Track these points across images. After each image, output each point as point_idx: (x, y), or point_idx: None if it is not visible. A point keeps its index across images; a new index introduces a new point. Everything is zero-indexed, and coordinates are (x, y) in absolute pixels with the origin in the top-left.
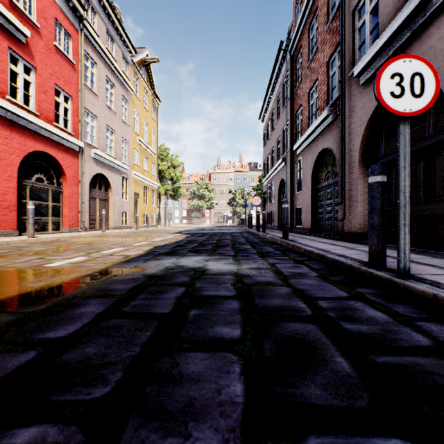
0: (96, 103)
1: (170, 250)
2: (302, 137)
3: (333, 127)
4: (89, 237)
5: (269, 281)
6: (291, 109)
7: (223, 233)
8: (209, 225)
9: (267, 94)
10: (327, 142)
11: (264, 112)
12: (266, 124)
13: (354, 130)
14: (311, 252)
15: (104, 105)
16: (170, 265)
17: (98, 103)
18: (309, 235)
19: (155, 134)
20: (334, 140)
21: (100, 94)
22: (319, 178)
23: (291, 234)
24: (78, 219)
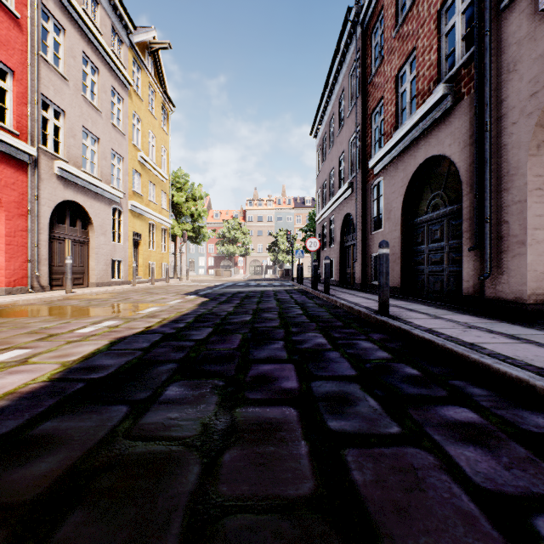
0: (63, 90)
1: (136, 358)
2: (387, 145)
3: (451, 118)
4: (27, 306)
5: None
6: (363, 109)
7: (263, 293)
8: (242, 278)
9: (323, 96)
10: (436, 146)
11: (318, 124)
12: (320, 140)
13: (516, 106)
14: (533, 387)
15: (79, 96)
16: None
17: (68, 91)
18: (408, 301)
19: (167, 151)
20: (453, 139)
21: (71, 77)
22: (415, 208)
23: (373, 297)
24: (27, 272)
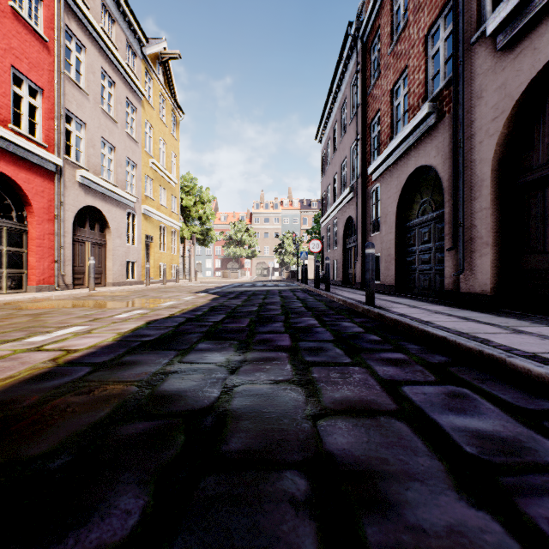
0: (84, 104)
1: (170, 331)
2: (383, 154)
3: (436, 133)
4: (60, 300)
5: (458, 528)
6: (362, 119)
7: (268, 292)
8: (249, 279)
9: (327, 103)
10: (424, 157)
11: (323, 129)
12: (324, 145)
13: (482, 127)
14: (449, 341)
15: (98, 109)
16: (136, 393)
17: (89, 105)
18: (398, 296)
19: (177, 157)
20: (437, 152)
21: (91, 91)
22: (408, 213)
23: None
24: (54, 272)
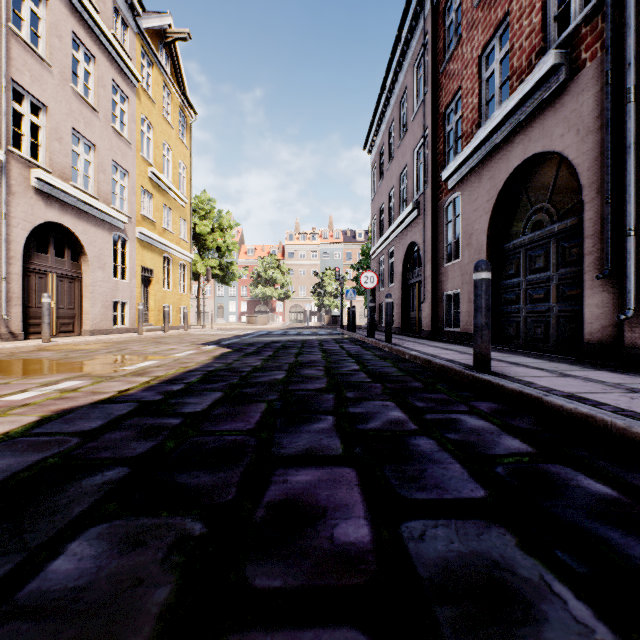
0: (44, 79)
1: (57, 454)
2: (467, 147)
3: (565, 98)
4: None
5: None
6: (432, 107)
7: (305, 343)
8: (281, 326)
9: (380, 99)
10: (541, 139)
11: (374, 135)
12: (376, 155)
13: None
14: None
15: (67, 89)
16: None
17: (52, 81)
18: (502, 351)
19: (187, 169)
20: (568, 127)
21: (55, 62)
22: (506, 229)
23: (452, 347)
24: None
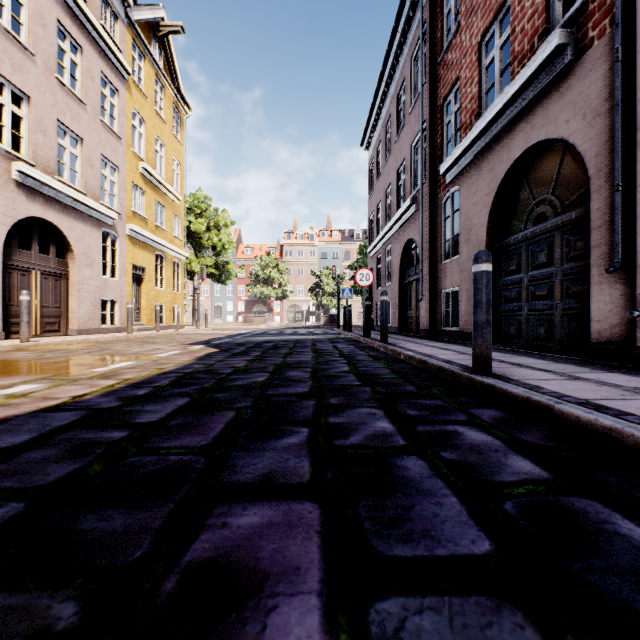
0: (26, 68)
1: None
2: (466, 138)
3: (570, 81)
4: None
5: None
6: (430, 99)
7: (297, 343)
8: (277, 326)
9: (377, 93)
10: (544, 126)
11: (371, 131)
12: (373, 152)
13: None
14: None
15: (52, 79)
16: None
17: (35, 70)
18: (503, 351)
19: (181, 166)
20: (573, 111)
21: (39, 51)
22: (507, 223)
23: (450, 346)
24: None
